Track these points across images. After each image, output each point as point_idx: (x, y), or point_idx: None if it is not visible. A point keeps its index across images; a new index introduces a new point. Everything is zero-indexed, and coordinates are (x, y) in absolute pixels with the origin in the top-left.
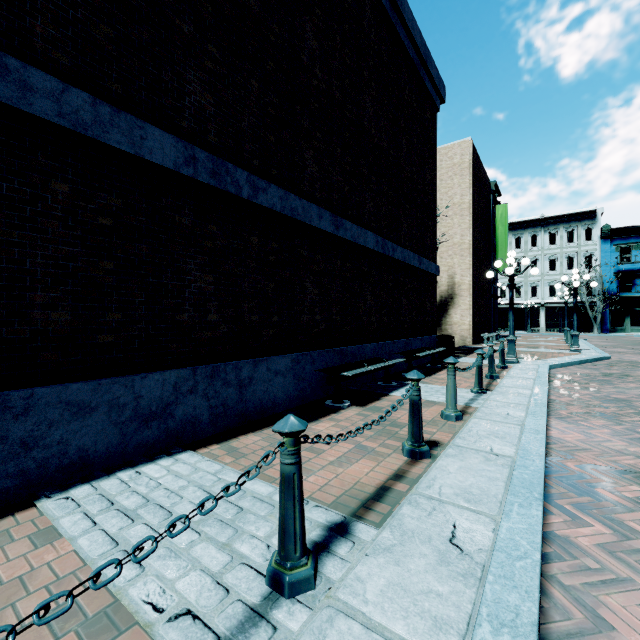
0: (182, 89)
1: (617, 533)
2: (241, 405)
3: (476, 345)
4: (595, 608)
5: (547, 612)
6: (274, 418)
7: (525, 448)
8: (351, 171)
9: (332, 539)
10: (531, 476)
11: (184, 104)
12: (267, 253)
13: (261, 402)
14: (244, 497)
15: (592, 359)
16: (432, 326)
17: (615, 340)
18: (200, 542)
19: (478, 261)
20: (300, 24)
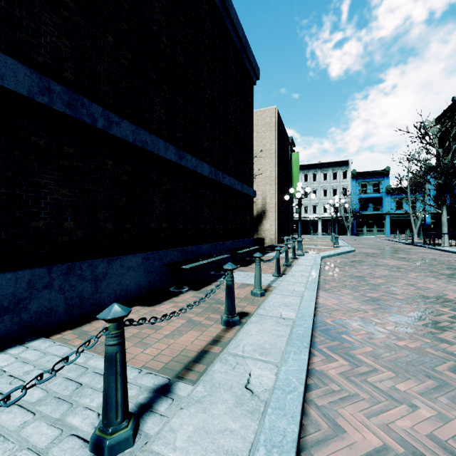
0: (37, 29)
1: (351, 363)
2: (96, 295)
3: (280, 244)
4: (335, 419)
5: (306, 428)
6: (126, 304)
7: (302, 312)
8: (191, 118)
9: (156, 399)
10: (303, 331)
11: (40, 42)
12: (121, 174)
13: (115, 292)
14: (85, 374)
15: (345, 252)
16: (251, 232)
17: (358, 240)
18: (33, 422)
19: (281, 189)
20: (150, 0)
